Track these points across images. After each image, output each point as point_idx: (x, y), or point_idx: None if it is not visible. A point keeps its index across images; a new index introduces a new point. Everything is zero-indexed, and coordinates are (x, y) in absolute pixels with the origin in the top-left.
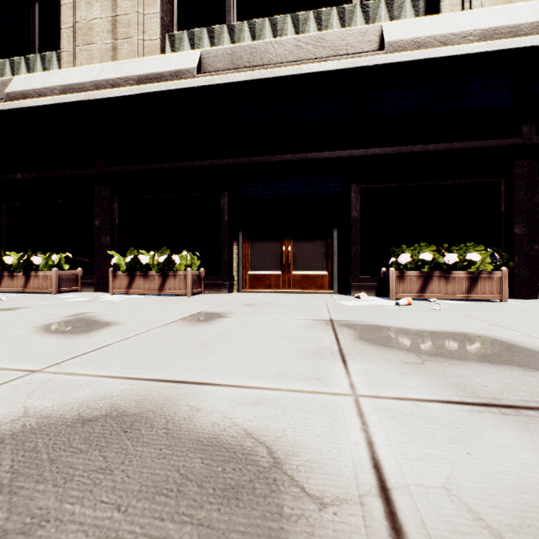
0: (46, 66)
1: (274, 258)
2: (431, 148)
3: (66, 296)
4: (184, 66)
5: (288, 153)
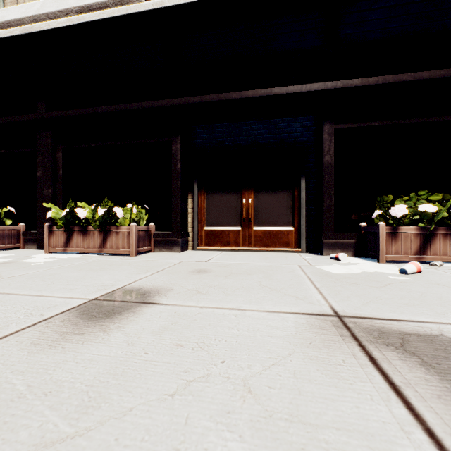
0: None
1: (233, 211)
2: (425, 76)
3: None
4: None
5: (249, 90)
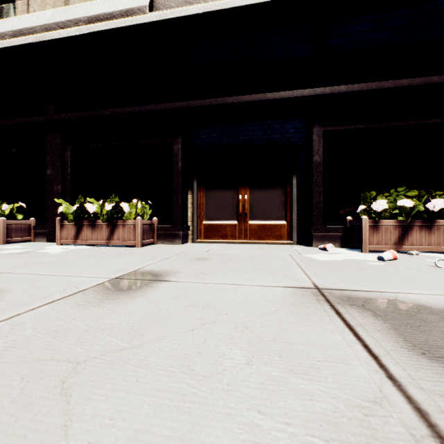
0: (4, 18)
1: (230, 207)
2: (405, 83)
3: (9, 246)
4: (135, 5)
5: (245, 95)
